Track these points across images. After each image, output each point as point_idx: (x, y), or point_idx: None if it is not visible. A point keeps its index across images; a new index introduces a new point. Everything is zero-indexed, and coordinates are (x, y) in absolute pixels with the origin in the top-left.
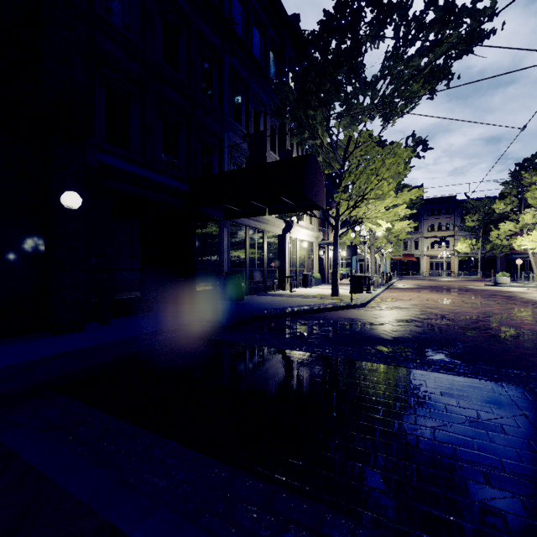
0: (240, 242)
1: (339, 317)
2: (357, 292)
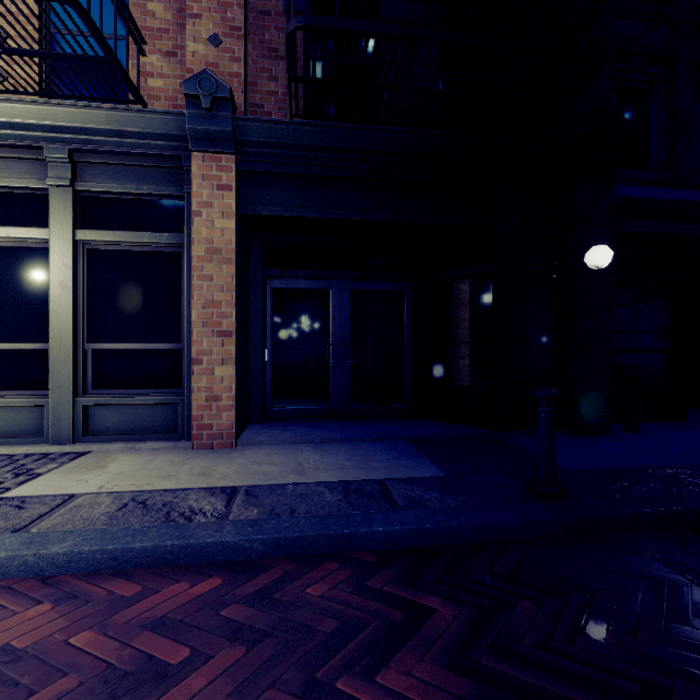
0: None
1: None
2: None
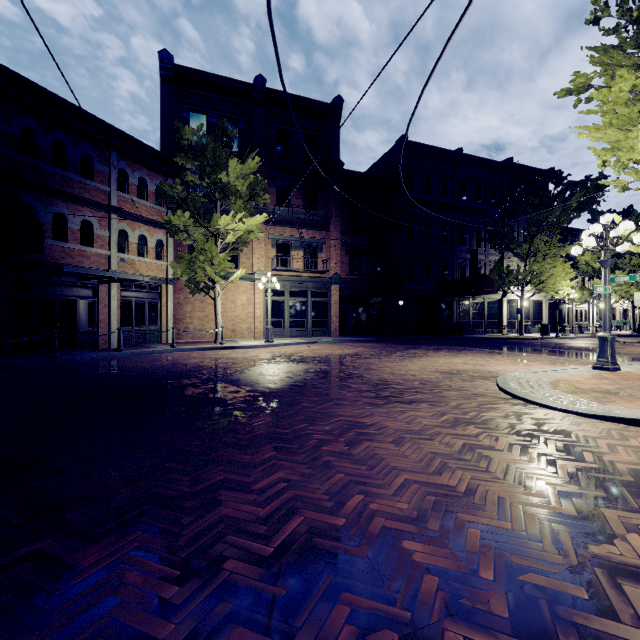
0: (465, 307)
1: (495, 340)
2: (544, 335)
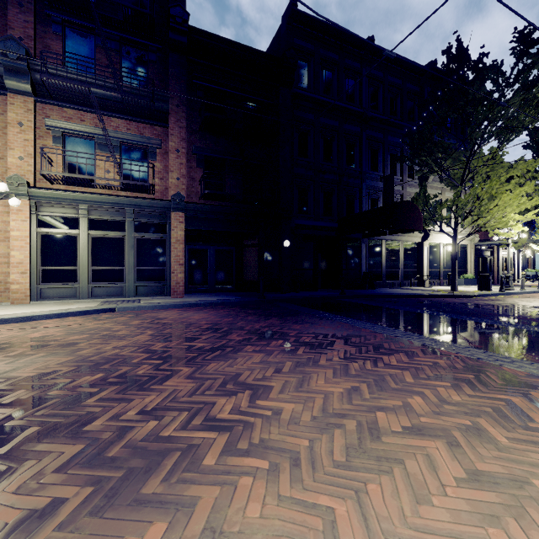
0: (377, 251)
1: (424, 300)
2: (484, 289)
